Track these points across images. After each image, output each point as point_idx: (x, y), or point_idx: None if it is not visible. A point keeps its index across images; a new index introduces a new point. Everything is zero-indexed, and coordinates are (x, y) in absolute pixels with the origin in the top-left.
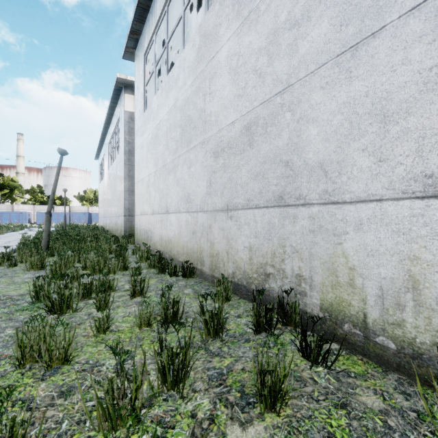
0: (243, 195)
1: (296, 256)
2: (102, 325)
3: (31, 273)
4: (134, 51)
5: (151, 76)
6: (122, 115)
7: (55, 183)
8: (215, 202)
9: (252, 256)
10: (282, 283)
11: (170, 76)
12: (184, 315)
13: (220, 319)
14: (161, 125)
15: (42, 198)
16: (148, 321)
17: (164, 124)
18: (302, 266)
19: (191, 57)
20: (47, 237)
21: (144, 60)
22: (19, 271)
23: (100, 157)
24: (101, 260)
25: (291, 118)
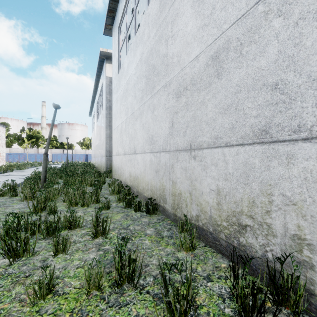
0: (210, 132)
1: (292, 211)
2: (42, 288)
3: (23, 203)
4: (112, 27)
5: (123, 42)
6: (104, 80)
7: (51, 131)
8: (177, 142)
9: (220, 201)
10: (267, 242)
11: (137, 35)
12: (143, 269)
13: (187, 295)
14: (130, 80)
15: (56, 144)
16: (99, 284)
17: (132, 78)
18: (304, 225)
19: (155, 10)
20: (44, 172)
21: (118, 32)
22: (16, 201)
23: (92, 114)
24: (77, 194)
25: (283, 24)
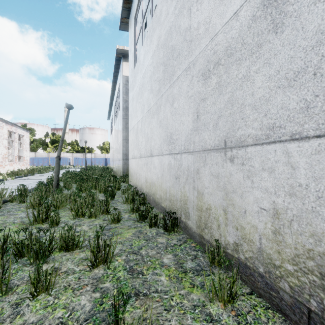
0: (259, 120)
1: None
2: None
3: (28, 211)
4: (128, 21)
5: (139, 33)
6: (121, 80)
7: (63, 132)
8: (204, 139)
9: (280, 229)
10: None
11: (154, 18)
12: None
13: None
14: (146, 72)
15: (77, 149)
16: None
17: (149, 69)
18: None
19: None
20: (57, 177)
21: (134, 23)
22: (22, 208)
23: (111, 117)
24: (83, 203)
25: None
